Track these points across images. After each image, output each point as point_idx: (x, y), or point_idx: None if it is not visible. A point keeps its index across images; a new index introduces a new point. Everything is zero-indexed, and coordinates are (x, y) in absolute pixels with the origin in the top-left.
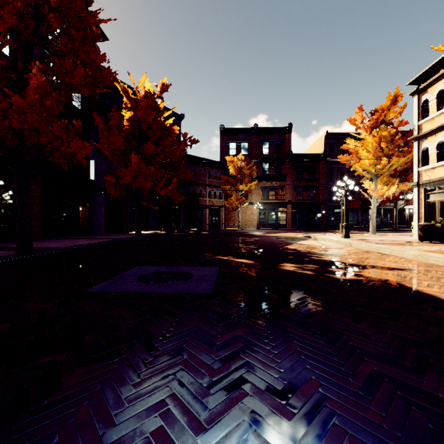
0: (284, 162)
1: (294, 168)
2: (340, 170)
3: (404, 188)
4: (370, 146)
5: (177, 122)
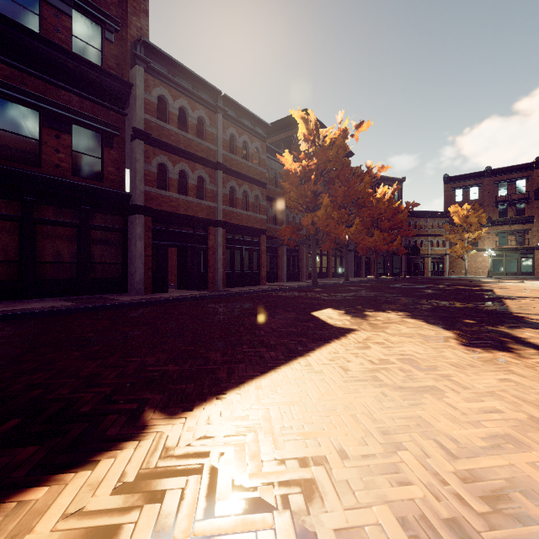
0: (530, 202)
1: None
2: None
3: None
4: None
5: (399, 185)
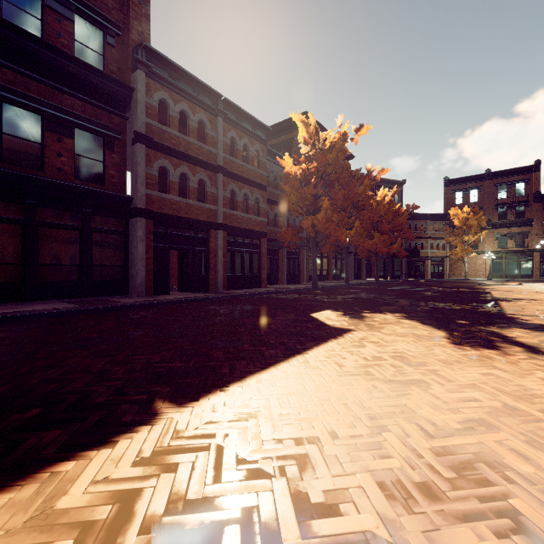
0: (529, 205)
1: None
2: None
3: None
4: None
5: (399, 187)
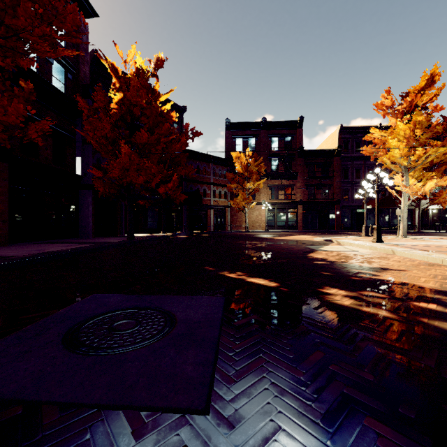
0: (295, 159)
1: (305, 165)
2: (356, 167)
3: (442, 183)
4: (401, 133)
5: (179, 115)
